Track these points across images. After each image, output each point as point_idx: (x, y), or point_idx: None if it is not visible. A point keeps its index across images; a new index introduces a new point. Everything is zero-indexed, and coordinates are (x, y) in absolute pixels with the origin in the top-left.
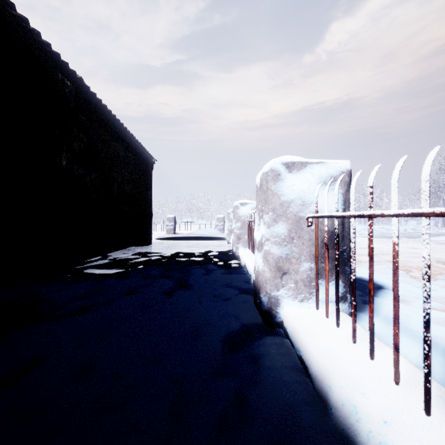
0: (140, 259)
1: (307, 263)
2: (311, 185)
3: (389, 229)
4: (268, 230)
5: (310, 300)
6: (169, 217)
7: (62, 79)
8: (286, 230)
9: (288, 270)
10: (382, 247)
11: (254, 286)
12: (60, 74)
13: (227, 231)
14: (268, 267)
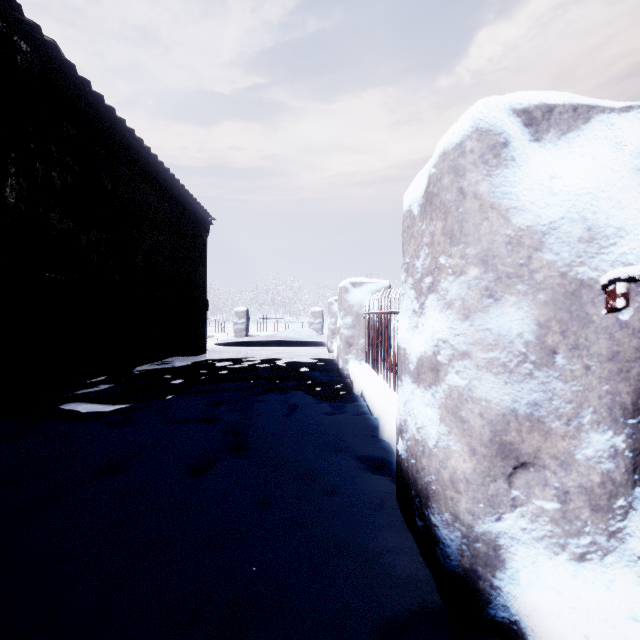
0: (175, 380)
1: (602, 433)
2: (615, 177)
3: None
4: (465, 325)
5: (610, 557)
6: (238, 310)
7: (5, 33)
8: (529, 324)
9: (535, 454)
10: None
11: (403, 471)
12: (1, 21)
13: (328, 333)
14: (465, 441)
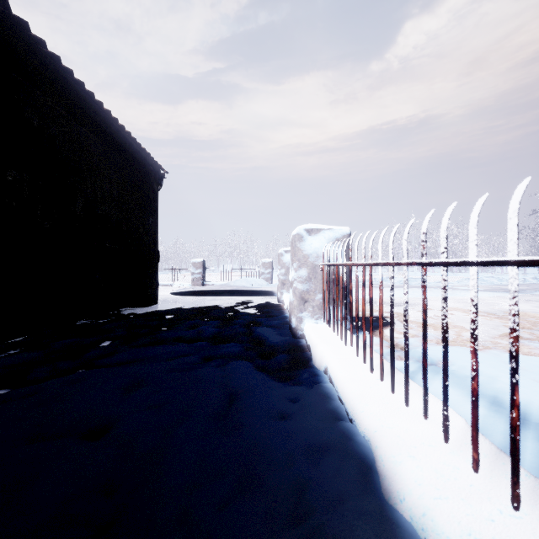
0: (104, 341)
1: None
2: None
3: (501, 278)
4: None
5: None
6: (195, 261)
7: None
8: None
9: None
10: (531, 309)
11: None
12: None
13: (278, 283)
14: None
